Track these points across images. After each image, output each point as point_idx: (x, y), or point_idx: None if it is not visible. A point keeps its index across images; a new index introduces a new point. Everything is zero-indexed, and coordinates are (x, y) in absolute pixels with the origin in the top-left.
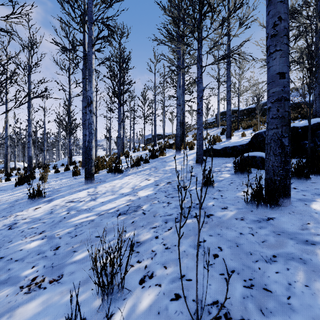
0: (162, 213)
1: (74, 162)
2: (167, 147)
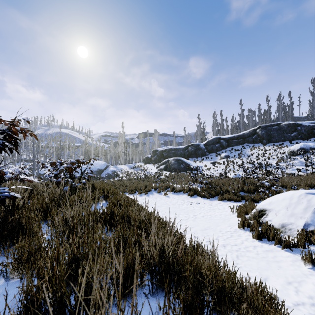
0: None
1: None
2: None
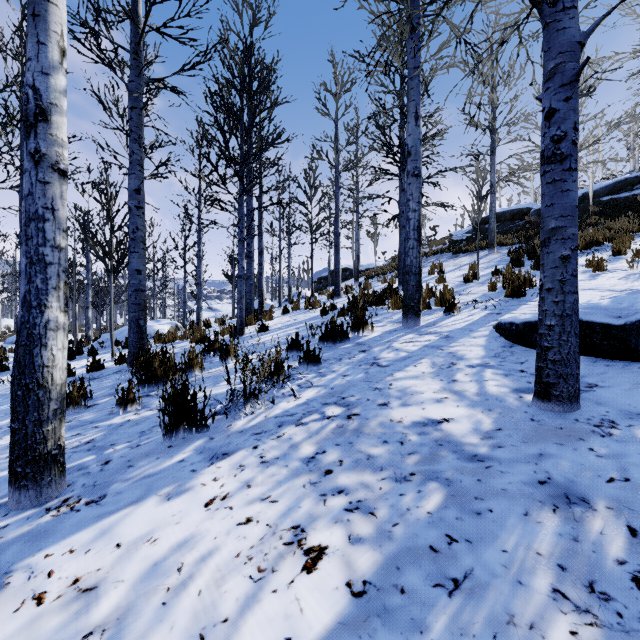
0: None
1: None
2: (370, 301)
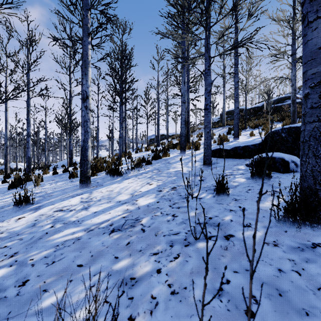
0: (166, 231)
1: (74, 163)
2: (170, 147)
